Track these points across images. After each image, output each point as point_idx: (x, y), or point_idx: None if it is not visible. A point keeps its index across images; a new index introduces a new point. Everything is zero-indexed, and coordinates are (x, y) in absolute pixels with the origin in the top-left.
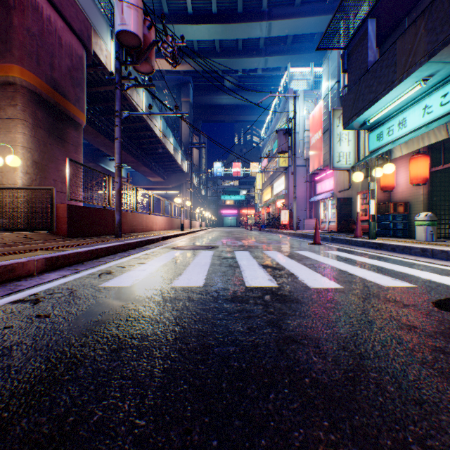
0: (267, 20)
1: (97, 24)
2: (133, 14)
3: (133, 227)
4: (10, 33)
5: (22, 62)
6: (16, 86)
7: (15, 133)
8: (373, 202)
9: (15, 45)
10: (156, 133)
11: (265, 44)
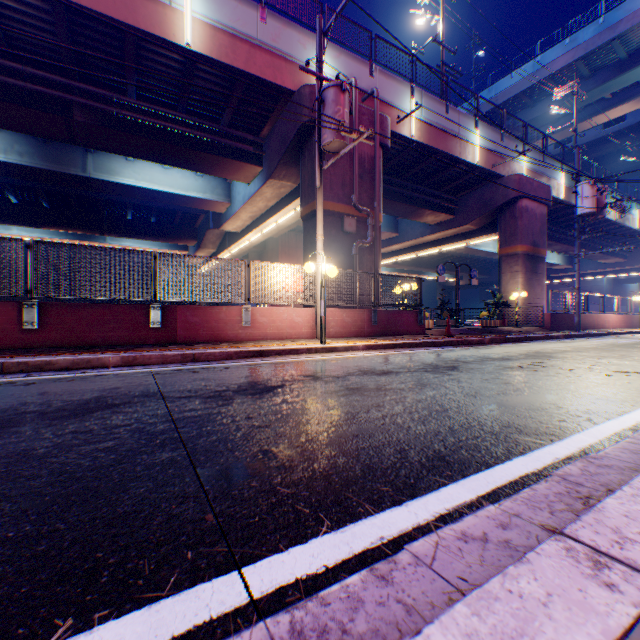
0: None
1: (549, 173)
2: (588, 201)
3: (583, 325)
4: (515, 231)
5: (520, 243)
6: (517, 255)
7: (516, 278)
8: None
9: (517, 236)
10: (607, 219)
11: None
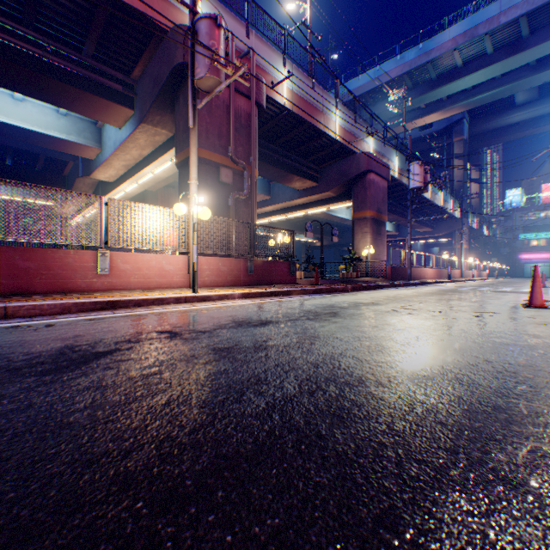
0: None
1: (388, 156)
2: (418, 178)
3: (412, 276)
4: (365, 199)
5: (369, 209)
6: (367, 219)
7: (366, 238)
8: None
9: (367, 203)
10: (424, 197)
11: None
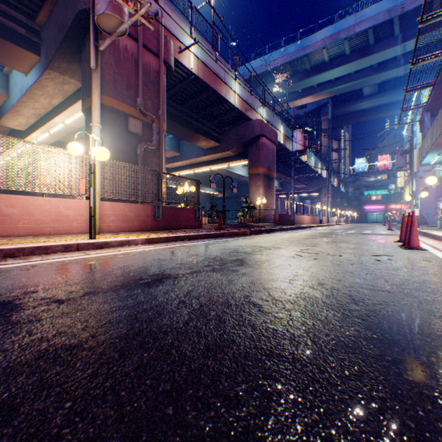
0: (400, 44)
1: (276, 125)
2: (300, 143)
3: (294, 222)
4: (259, 158)
5: (262, 166)
6: (260, 175)
7: (259, 190)
8: (417, 210)
9: (260, 161)
10: (302, 160)
11: (402, 55)
